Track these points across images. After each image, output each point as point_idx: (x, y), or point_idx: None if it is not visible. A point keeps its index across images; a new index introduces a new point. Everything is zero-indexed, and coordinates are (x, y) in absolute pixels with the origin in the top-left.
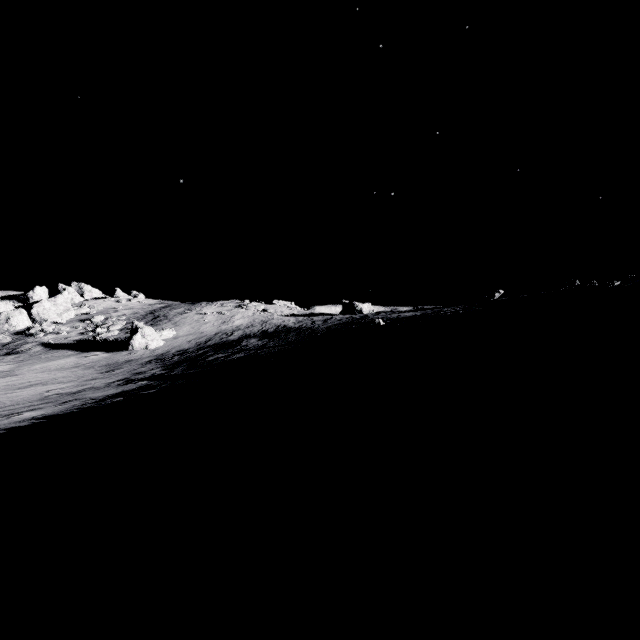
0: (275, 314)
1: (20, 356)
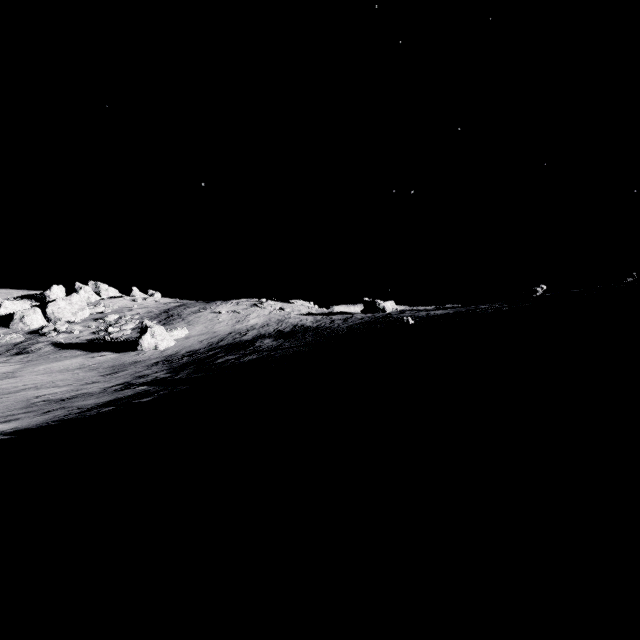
0: (292, 313)
1: (29, 356)
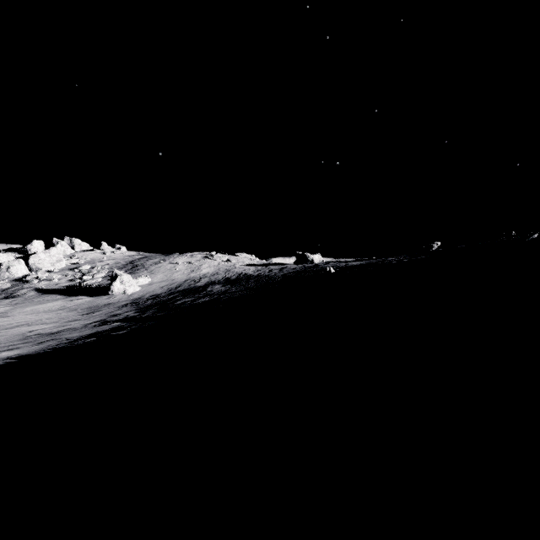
0: (237, 264)
1: (16, 300)
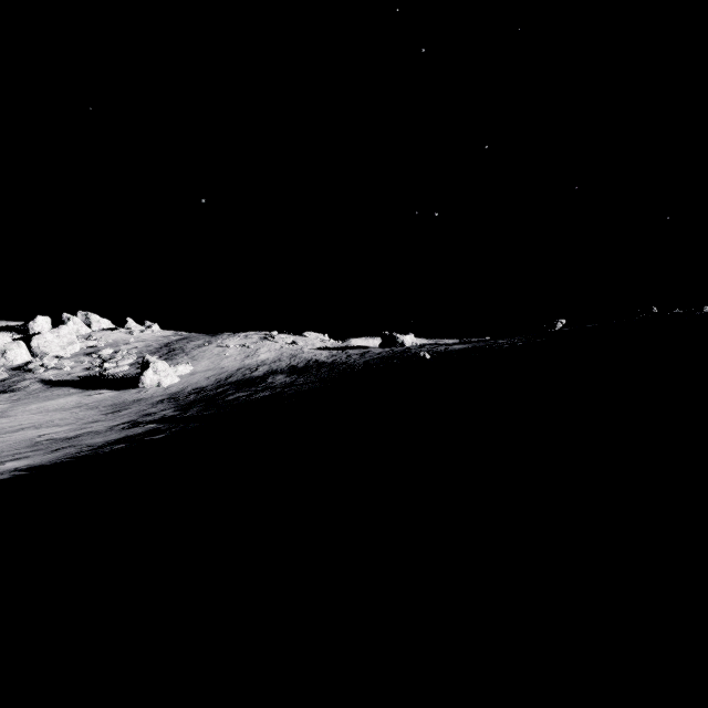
0: (306, 347)
1: (16, 394)
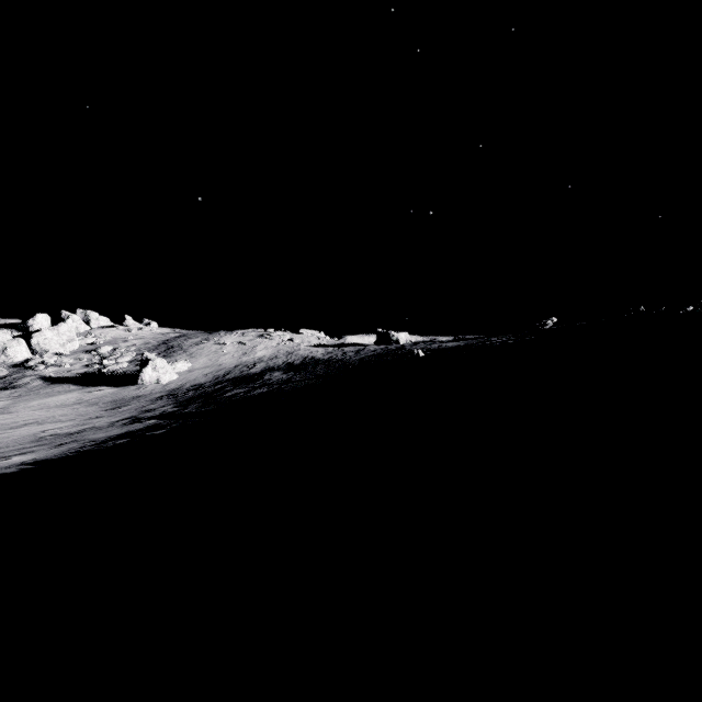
0: (302, 344)
1: (17, 391)
